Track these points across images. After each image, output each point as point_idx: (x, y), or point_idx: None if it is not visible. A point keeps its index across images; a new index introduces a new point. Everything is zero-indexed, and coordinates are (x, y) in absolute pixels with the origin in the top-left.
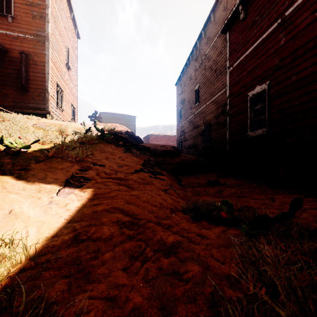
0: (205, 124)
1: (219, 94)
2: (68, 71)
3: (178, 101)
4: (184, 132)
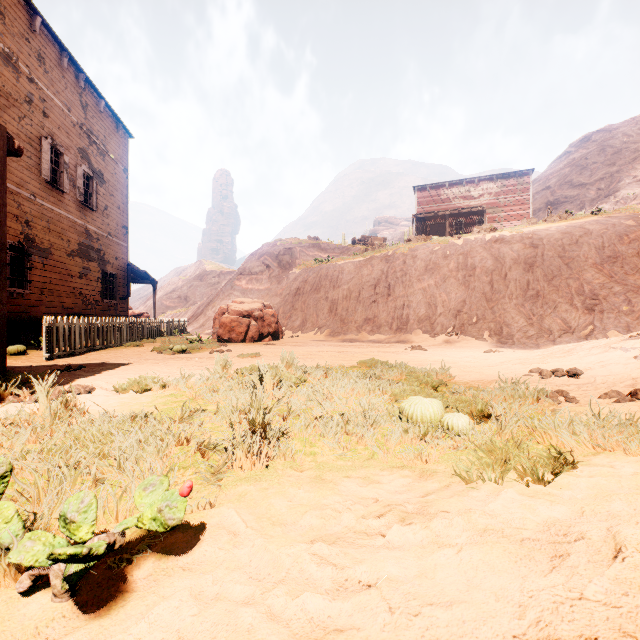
0: None
1: None
2: None
3: None
4: None
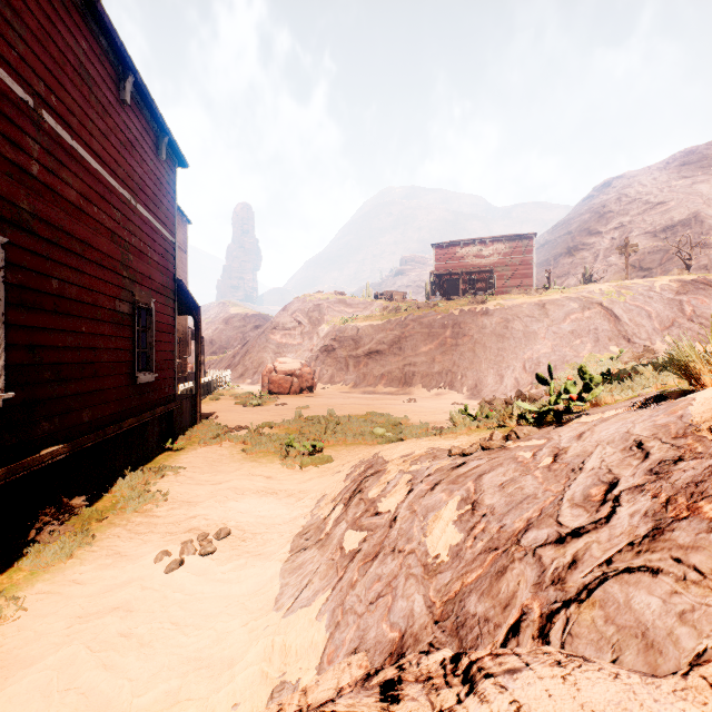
0: None
1: None
2: None
3: None
4: None
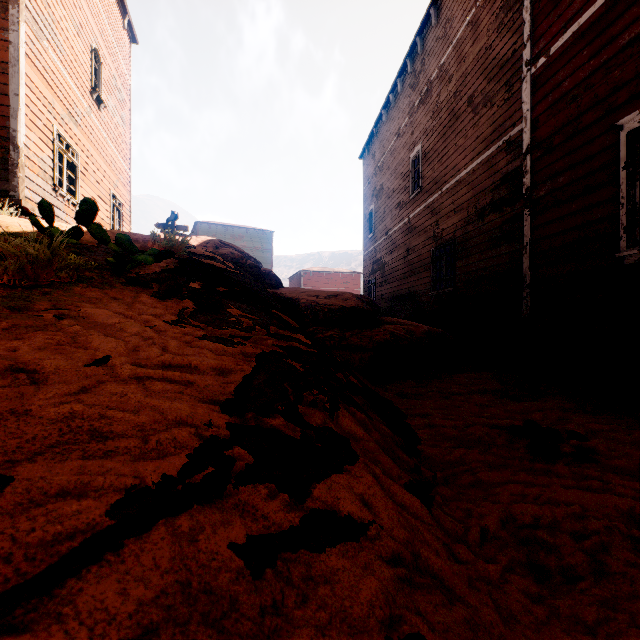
0: (438, 241)
1: (481, 158)
2: (97, 110)
3: (367, 193)
4: (382, 263)
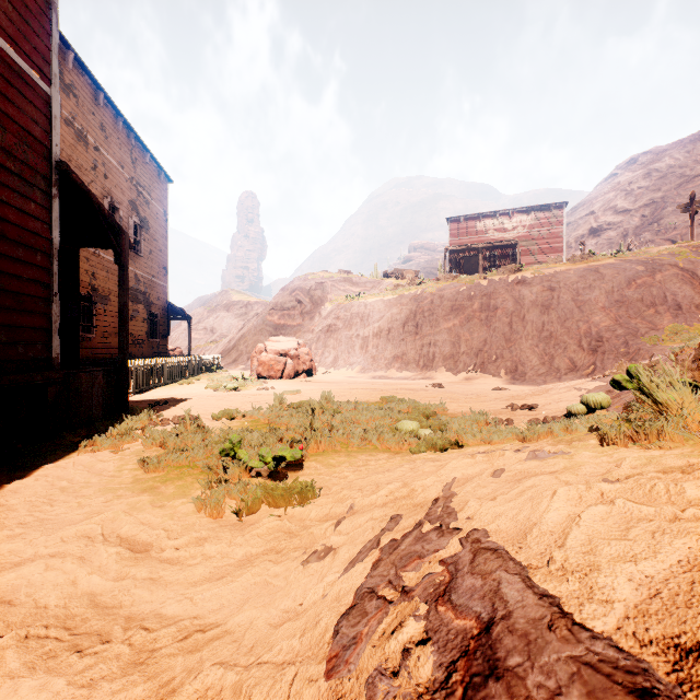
0: None
1: None
2: None
3: None
4: None
